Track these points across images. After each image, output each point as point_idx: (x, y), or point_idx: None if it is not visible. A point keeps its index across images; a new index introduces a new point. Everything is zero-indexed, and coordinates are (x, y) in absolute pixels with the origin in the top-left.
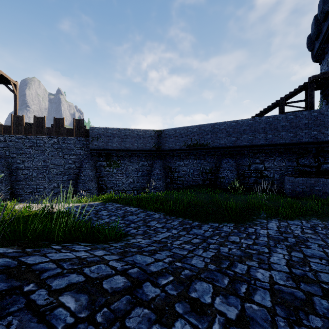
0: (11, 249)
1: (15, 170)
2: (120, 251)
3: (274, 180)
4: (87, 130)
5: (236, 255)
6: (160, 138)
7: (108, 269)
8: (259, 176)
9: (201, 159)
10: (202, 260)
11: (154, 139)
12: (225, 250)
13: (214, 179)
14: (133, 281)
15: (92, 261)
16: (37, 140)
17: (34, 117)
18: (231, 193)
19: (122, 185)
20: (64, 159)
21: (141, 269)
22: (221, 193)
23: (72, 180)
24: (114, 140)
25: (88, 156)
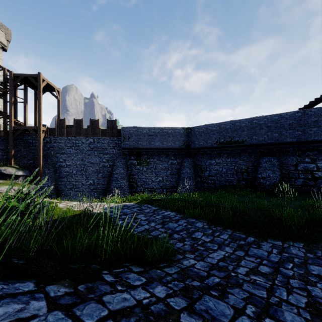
0: (62, 287)
1: (58, 168)
2: (181, 285)
3: None
4: (119, 130)
5: None
6: (190, 136)
7: None
8: (310, 177)
9: (236, 157)
10: (299, 315)
11: (184, 137)
12: (319, 293)
13: (251, 179)
14: None
15: (159, 314)
16: (76, 141)
17: (74, 120)
18: (277, 198)
19: (151, 183)
20: (98, 158)
21: None
22: (263, 196)
23: (106, 177)
24: (144, 138)
25: (120, 155)
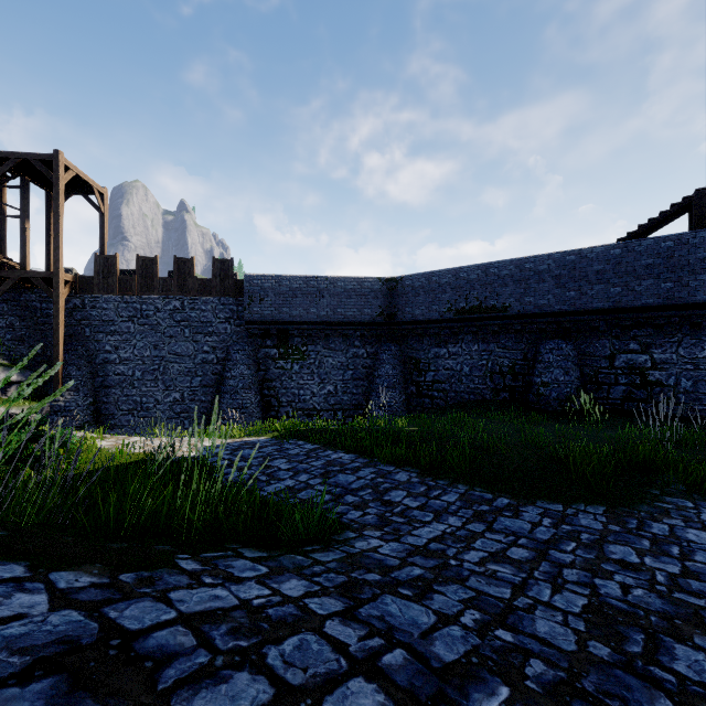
0: (85, 576)
1: (101, 366)
2: (340, 579)
3: (679, 393)
4: (240, 282)
5: (653, 610)
6: (394, 296)
7: (327, 653)
8: (639, 383)
9: (490, 341)
10: (564, 624)
11: (382, 298)
12: (614, 591)
13: (522, 388)
14: (405, 704)
15: (282, 620)
16: (142, 305)
17: (137, 258)
18: (570, 424)
19: (311, 398)
20: (193, 343)
21: (413, 652)
22: (542, 422)
23: (210, 386)
24: (296, 301)
25: (241, 337)
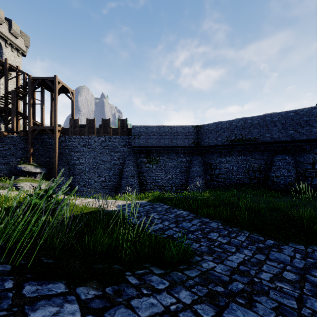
0: (91, 290)
1: (72, 166)
2: (205, 290)
3: None
4: (129, 129)
5: None
6: (199, 134)
7: None
8: None
9: (247, 155)
10: None
11: (193, 135)
12: None
13: (264, 178)
14: None
15: None
16: (89, 139)
17: (87, 119)
18: (294, 198)
19: (161, 181)
20: (110, 156)
21: None
22: (277, 196)
23: (117, 175)
24: (154, 137)
25: (130, 153)
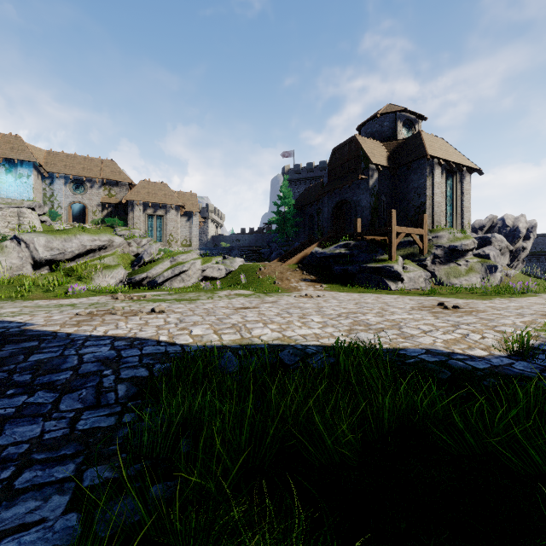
0: None
1: None
2: None
3: None
4: None
5: None
6: None
7: None
8: None
9: (544, 262)
10: None
11: None
12: None
13: None
14: None
15: None
16: None
17: None
18: None
19: None
20: None
21: None
22: None
23: None
24: None
25: None
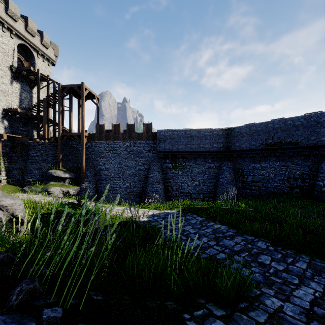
0: None
1: (98, 171)
2: None
3: None
4: (154, 133)
5: None
6: (229, 137)
7: None
8: None
9: (287, 160)
10: None
11: (223, 139)
12: None
13: (308, 187)
14: None
15: None
16: (114, 145)
17: (112, 125)
18: None
19: (187, 187)
20: (134, 161)
21: None
22: None
23: (142, 181)
24: (180, 141)
25: (155, 158)
